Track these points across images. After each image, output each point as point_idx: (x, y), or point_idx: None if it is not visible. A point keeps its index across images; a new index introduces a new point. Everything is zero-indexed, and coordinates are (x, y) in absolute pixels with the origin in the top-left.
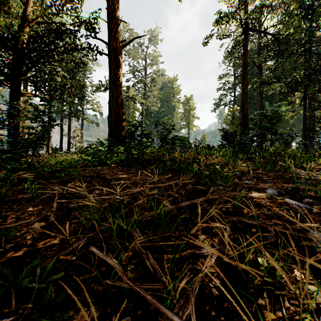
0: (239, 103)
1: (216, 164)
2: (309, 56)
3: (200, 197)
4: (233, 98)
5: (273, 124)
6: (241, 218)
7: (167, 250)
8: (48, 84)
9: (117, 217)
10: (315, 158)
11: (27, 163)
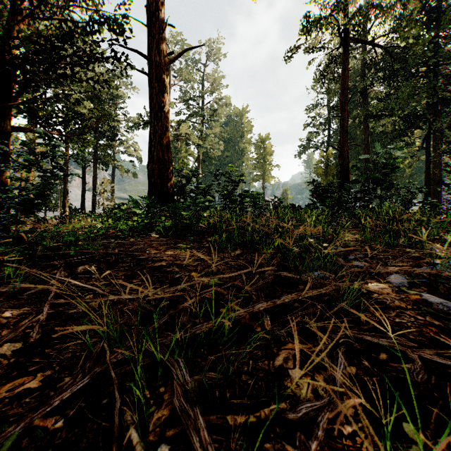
0: (335, 144)
1: (309, 235)
2: (435, 79)
3: (287, 291)
4: (327, 138)
5: (386, 175)
6: (359, 333)
7: (234, 403)
8: (56, 114)
9: (145, 339)
10: (450, 224)
11: (16, 234)
